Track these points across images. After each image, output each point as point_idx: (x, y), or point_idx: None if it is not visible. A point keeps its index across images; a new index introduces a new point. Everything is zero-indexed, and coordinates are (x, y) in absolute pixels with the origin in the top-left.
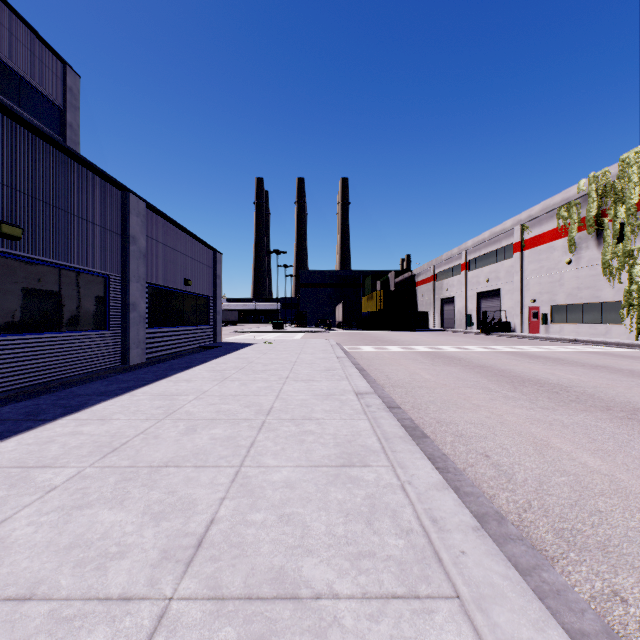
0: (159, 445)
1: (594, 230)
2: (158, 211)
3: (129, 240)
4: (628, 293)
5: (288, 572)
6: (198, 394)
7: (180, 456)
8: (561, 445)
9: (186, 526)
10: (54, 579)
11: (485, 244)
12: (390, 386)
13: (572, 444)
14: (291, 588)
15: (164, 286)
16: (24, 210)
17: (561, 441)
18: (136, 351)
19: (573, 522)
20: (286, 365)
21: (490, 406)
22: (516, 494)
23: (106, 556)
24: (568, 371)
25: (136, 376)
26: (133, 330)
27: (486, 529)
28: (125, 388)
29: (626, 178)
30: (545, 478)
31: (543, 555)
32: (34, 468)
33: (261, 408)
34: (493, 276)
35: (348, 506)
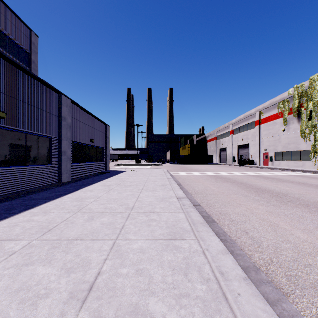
0: (73, 227)
1: (296, 114)
2: (77, 104)
3: (62, 119)
4: (313, 146)
5: (140, 307)
6: (96, 198)
7: (84, 234)
8: (285, 226)
9: (84, 276)
10: (6, 311)
11: (241, 121)
12: (194, 193)
13: (291, 225)
14: (142, 317)
15: (80, 142)
16: (7, 103)
17: (285, 224)
18: (65, 175)
19: (296, 271)
20: (141, 182)
21: (246, 204)
22: (263, 254)
23: (38, 296)
24: (285, 185)
25: (65, 188)
26: (64, 164)
27: (249, 276)
28: (58, 195)
29: (312, 88)
30: (278, 245)
31: (281, 291)
32: (5, 241)
33: (128, 206)
34: (245, 137)
35: (174, 264)
